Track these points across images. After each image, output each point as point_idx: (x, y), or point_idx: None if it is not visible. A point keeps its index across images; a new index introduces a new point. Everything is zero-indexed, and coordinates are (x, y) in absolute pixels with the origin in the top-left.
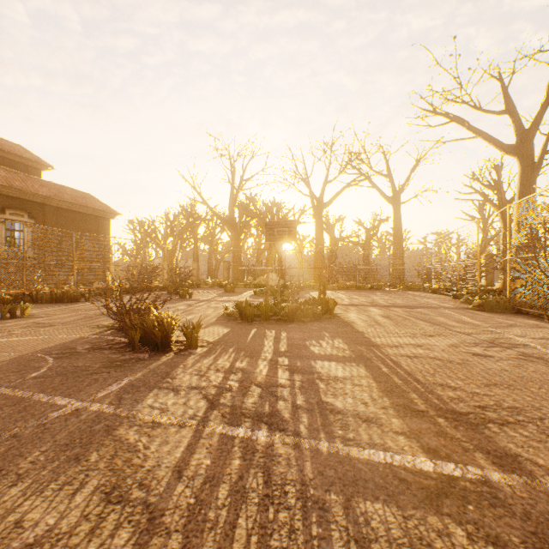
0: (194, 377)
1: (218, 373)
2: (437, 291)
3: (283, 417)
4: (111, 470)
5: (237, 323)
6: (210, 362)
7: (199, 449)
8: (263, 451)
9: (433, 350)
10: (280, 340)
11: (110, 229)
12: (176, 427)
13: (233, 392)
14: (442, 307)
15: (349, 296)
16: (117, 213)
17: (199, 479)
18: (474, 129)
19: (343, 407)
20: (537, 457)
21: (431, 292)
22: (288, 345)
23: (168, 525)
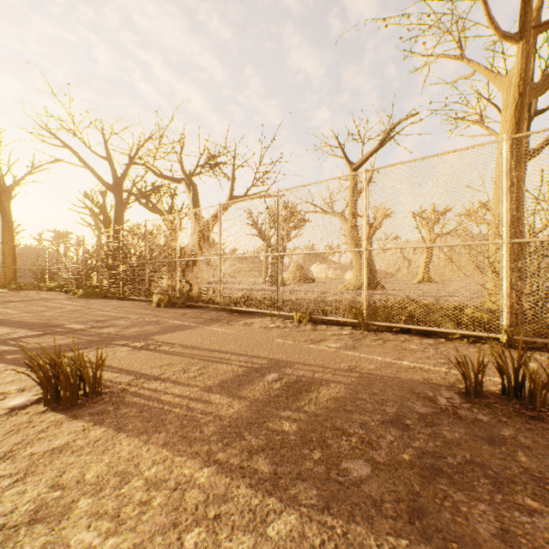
0: None
1: None
2: (54, 288)
3: None
4: None
5: None
6: None
7: None
8: None
9: (46, 315)
10: None
11: None
12: None
13: None
14: (56, 299)
15: None
16: None
17: None
18: (85, 162)
19: None
20: (77, 326)
21: (48, 290)
22: None
23: None
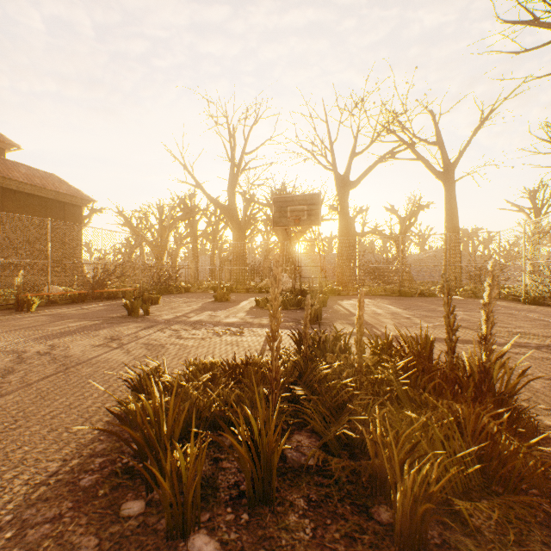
0: None
1: None
2: (542, 301)
3: None
4: None
5: None
6: None
7: None
8: None
9: None
10: None
11: (81, 219)
12: None
13: None
14: None
15: (409, 310)
16: (89, 199)
17: None
18: None
19: None
20: None
21: (529, 303)
22: None
23: None
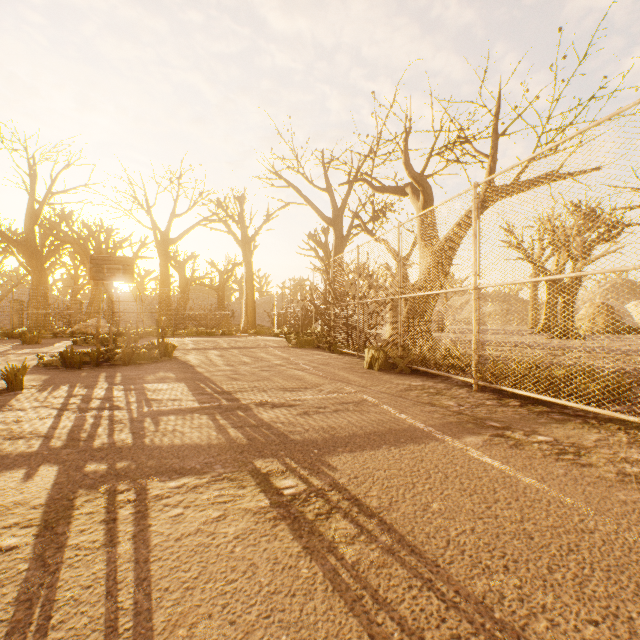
0: (34, 403)
1: (58, 399)
2: (279, 334)
3: (120, 406)
4: (1, 435)
5: (61, 371)
6: (46, 395)
7: (63, 422)
8: (108, 416)
9: (239, 371)
10: (115, 377)
11: None
12: (38, 420)
13: (78, 404)
14: (271, 347)
15: (196, 342)
16: None
17: (69, 427)
18: (306, 199)
19: (162, 398)
20: (247, 397)
21: (275, 336)
22: (124, 379)
23: (59, 436)
